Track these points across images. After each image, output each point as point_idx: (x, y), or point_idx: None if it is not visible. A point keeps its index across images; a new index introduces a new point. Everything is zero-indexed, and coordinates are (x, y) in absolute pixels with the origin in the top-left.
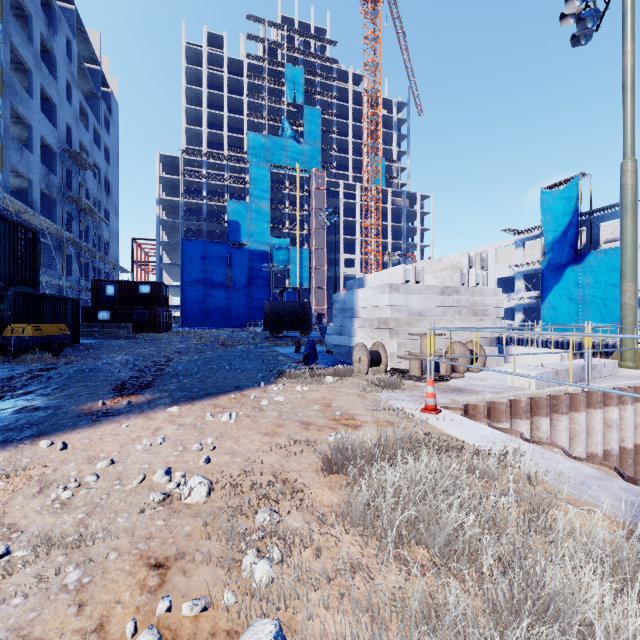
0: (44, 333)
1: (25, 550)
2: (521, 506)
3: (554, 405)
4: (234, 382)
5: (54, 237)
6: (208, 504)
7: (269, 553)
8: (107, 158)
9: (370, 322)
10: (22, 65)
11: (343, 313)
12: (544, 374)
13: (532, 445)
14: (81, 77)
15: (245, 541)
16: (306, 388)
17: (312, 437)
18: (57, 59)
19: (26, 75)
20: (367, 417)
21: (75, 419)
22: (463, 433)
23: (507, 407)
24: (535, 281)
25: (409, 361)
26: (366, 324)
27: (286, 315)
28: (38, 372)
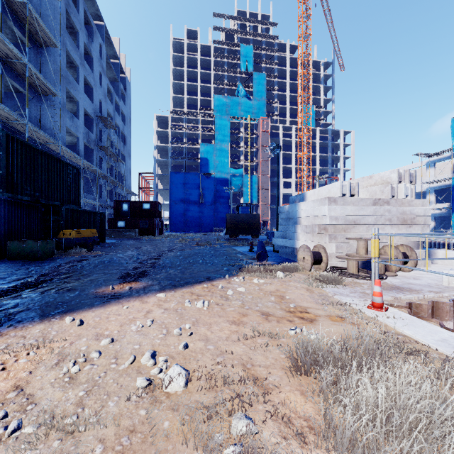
0: (82, 235)
1: (32, 427)
2: None
3: None
4: (205, 274)
5: (92, 173)
6: (185, 396)
7: None
8: (123, 120)
9: (311, 228)
10: (73, 64)
11: (287, 221)
12: None
13: None
14: (108, 68)
15: None
16: (261, 281)
17: (273, 329)
18: (93, 58)
19: (75, 70)
20: (318, 311)
21: (92, 300)
22: (419, 334)
23: (451, 307)
24: (445, 195)
25: (347, 261)
26: (308, 230)
27: (241, 223)
28: (76, 262)
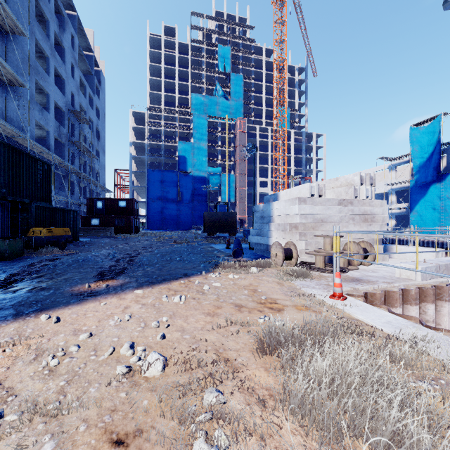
0: (54, 234)
1: (15, 415)
2: (448, 398)
3: (438, 294)
4: (183, 270)
5: (63, 169)
6: (163, 378)
7: (217, 440)
8: (98, 115)
9: (283, 226)
10: (43, 54)
11: (262, 220)
12: (428, 268)
13: (434, 332)
14: (81, 61)
15: (195, 424)
16: (236, 276)
17: (245, 318)
18: (65, 49)
19: (45, 60)
20: (286, 301)
21: (68, 298)
22: (370, 318)
23: (400, 295)
24: (405, 196)
25: (315, 256)
26: (280, 228)
27: (219, 221)
28: (48, 261)
